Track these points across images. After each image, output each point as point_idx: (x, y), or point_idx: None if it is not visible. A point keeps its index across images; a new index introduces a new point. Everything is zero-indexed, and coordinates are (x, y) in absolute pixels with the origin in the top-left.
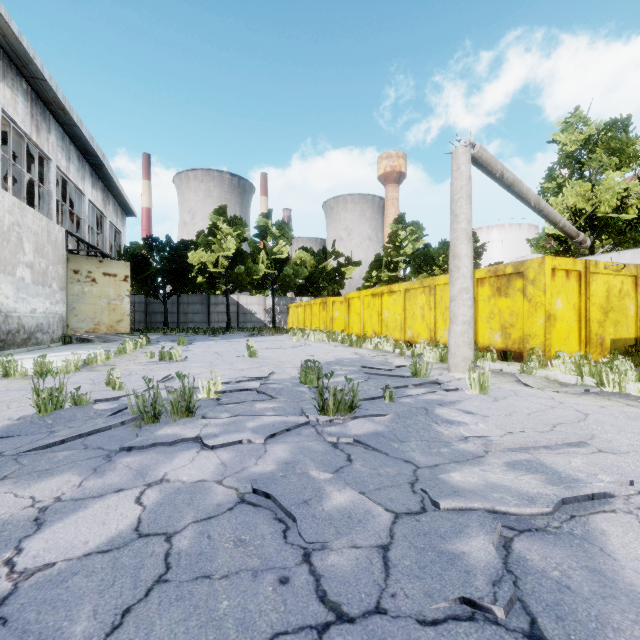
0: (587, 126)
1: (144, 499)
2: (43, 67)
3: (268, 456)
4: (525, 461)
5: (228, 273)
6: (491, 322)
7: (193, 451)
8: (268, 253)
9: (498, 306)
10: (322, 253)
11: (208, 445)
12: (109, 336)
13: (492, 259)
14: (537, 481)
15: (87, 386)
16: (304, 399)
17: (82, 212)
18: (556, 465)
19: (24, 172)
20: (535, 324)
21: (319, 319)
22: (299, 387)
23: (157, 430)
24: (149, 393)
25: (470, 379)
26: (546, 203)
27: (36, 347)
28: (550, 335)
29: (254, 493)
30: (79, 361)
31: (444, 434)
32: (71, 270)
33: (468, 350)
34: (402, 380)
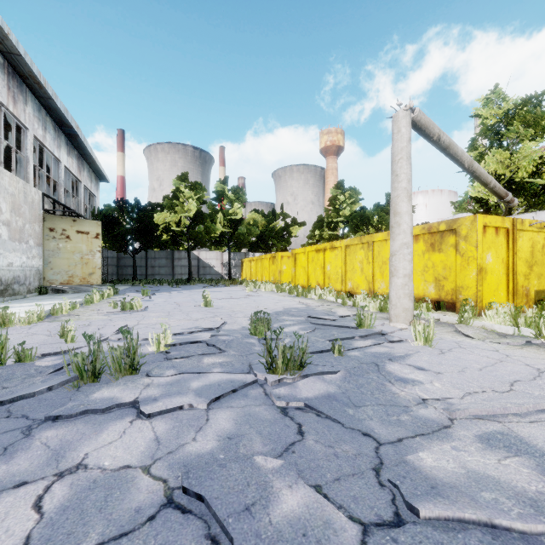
0: (505, 102)
1: (46, 500)
2: (18, 43)
3: (209, 427)
4: (499, 434)
5: (189, 232)
6: (425, 275)
7: (126, 420)
8: (225, 214)
9: (432, 260)
10: (272, 215)
11: (144, 413)
12: (82, 287)
13: (417, 220)
14: (528, 469)
15: (43, 338)
16: (253, 352)
17: (58, 177)
18: (538, 441)
19: (1, 139)
20: (467, 277)
21: (269, 272)
22: (249, 339)
23: (93, 392)
24: (89, 351)
25: (414, 331)
26: (479, 165)
27: (12, 297)
28: (481, 287)
29: (184, 493)
30: (42, 312)
31: (400, 396)
32: (47, 228)
33: (408, 301)
34: (348, 331)
